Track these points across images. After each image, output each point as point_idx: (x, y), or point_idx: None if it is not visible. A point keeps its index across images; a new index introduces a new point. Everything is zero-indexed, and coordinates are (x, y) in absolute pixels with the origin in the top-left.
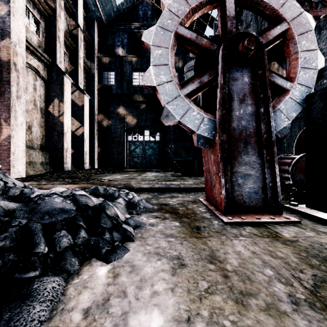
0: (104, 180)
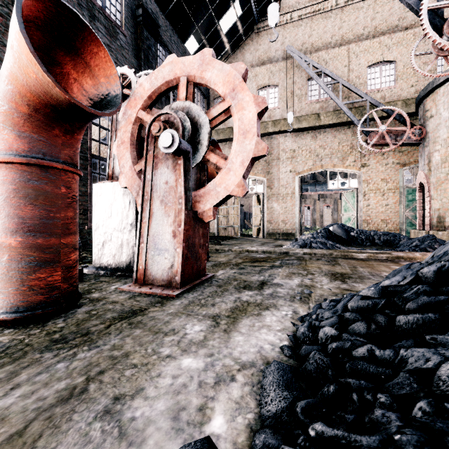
0: None
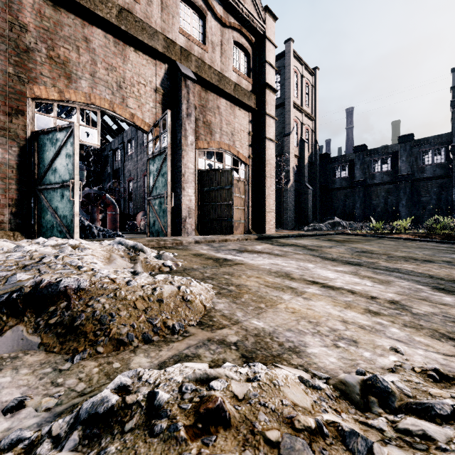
0: None
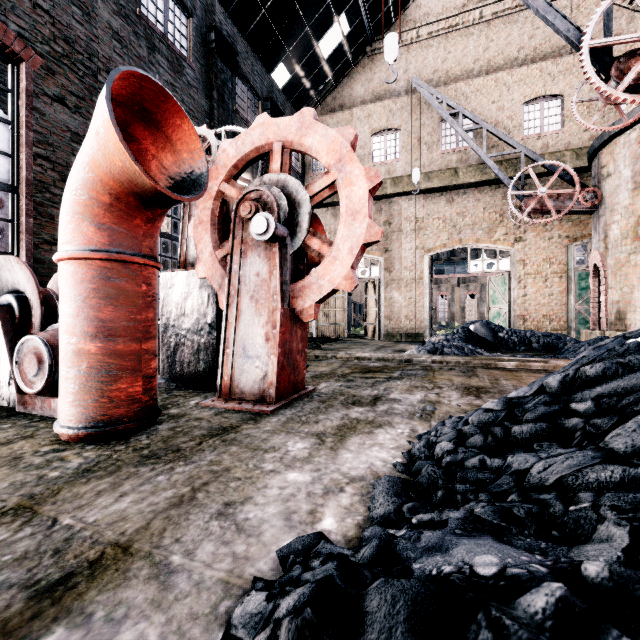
0: None
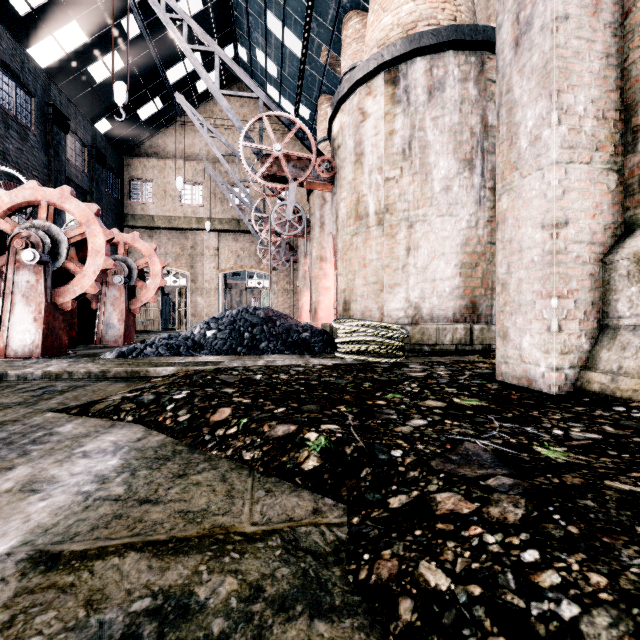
0: (126, 394)
